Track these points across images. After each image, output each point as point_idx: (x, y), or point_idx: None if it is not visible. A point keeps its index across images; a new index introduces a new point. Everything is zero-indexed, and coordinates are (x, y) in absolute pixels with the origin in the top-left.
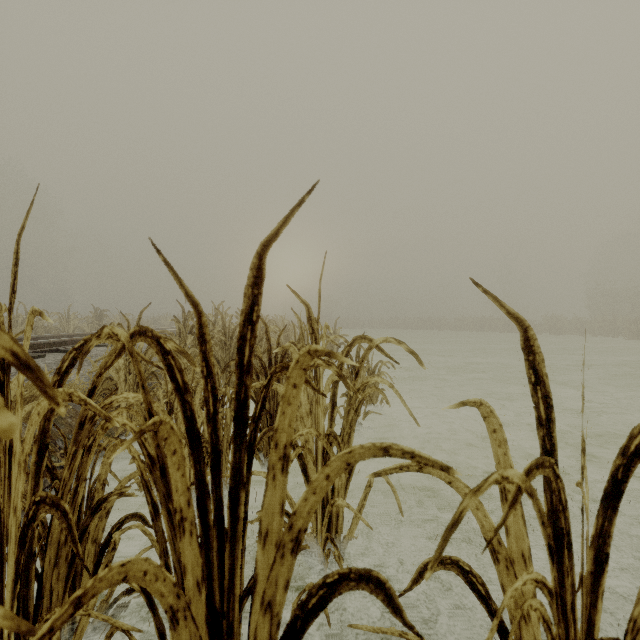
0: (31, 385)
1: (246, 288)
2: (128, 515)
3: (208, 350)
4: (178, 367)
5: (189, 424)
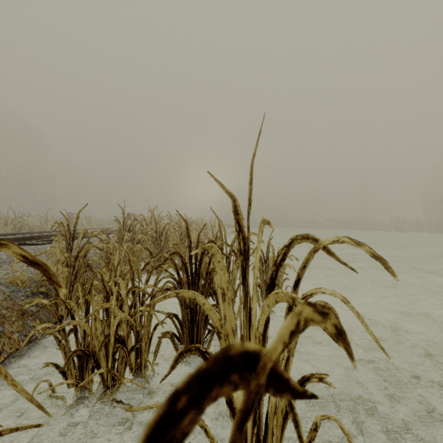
0: None
1: None
2: None
3: None
4: None
5: None
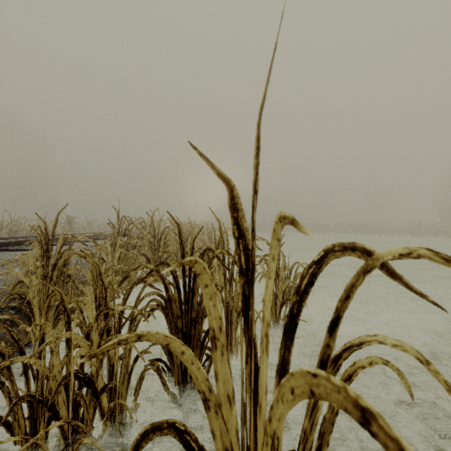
0: None
1: None
2: None
3: None
4: None
5: None
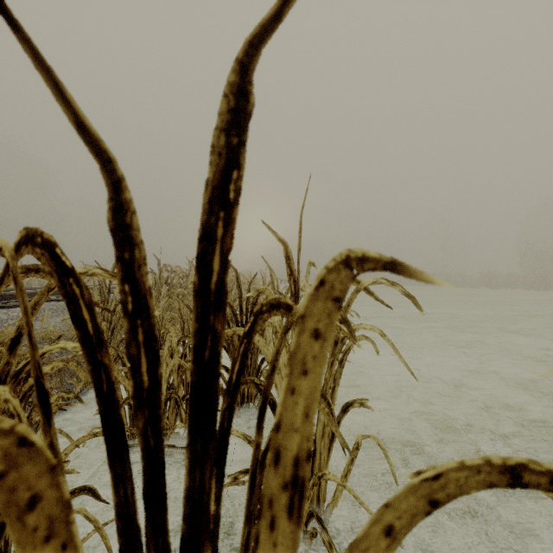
0: (1, 332)
1: (214, 135)
2: (74, 489)
3: (137, 261)
4: (85, 298)
5: (105, 408)
